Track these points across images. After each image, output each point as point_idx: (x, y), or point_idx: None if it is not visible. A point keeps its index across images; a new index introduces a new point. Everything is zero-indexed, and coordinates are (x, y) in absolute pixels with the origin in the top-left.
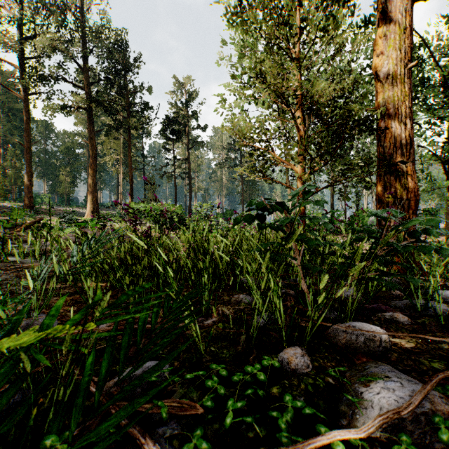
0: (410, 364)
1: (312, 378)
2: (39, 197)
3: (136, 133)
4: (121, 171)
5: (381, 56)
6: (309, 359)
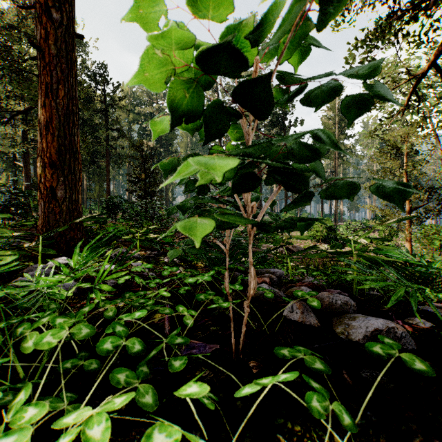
0: None
1: None
2: None
3: None
4: (274, 185)
5: None
6: None
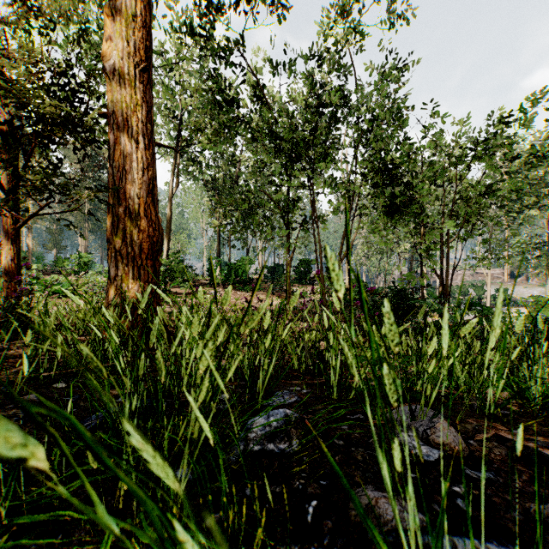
0: None
1: None
2: None
3: None
4: None
5: (110, 43)
6: None
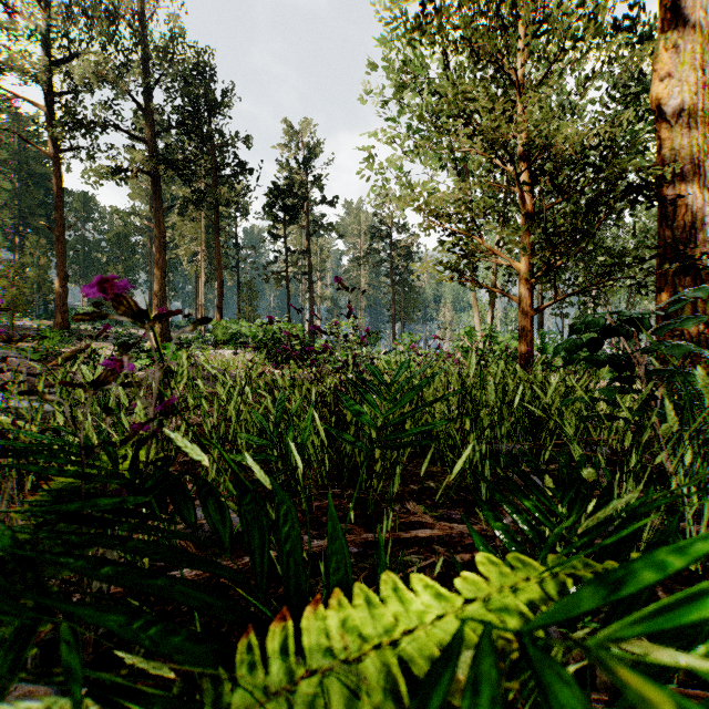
0: None
1: None
2: (75, 312)
3: (226, 211)
4: (202, 271)
5: (667, 80)
6: None
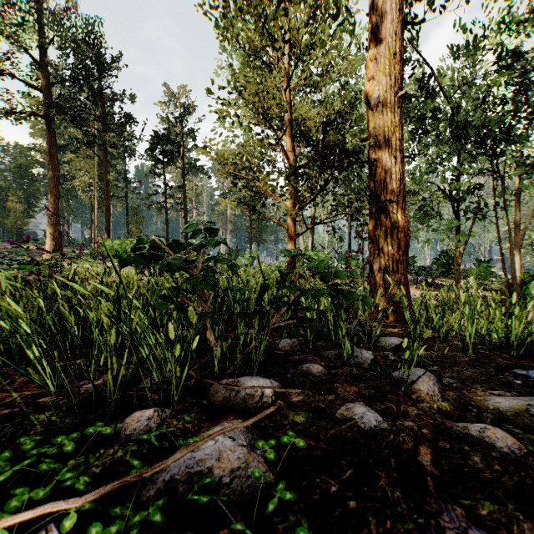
0: (277, 419)
1: (139, 444)
2: None
3: (116, 152)
4: (95, 199)
5: (372, 81)
6: (158, 422)
